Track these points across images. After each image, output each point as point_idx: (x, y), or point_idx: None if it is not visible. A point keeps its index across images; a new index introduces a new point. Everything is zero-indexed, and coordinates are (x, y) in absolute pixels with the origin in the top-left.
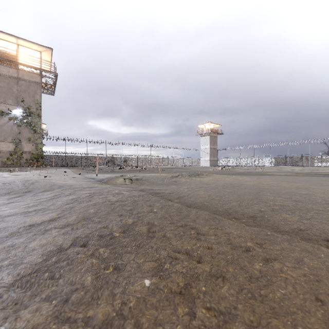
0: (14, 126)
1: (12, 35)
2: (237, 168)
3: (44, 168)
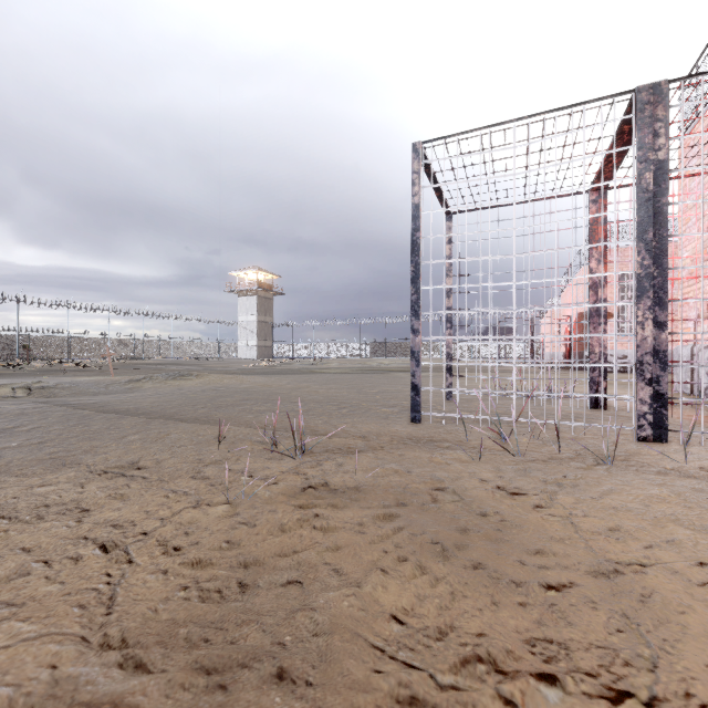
0: None
1: None
2: (298, 362)
3: None
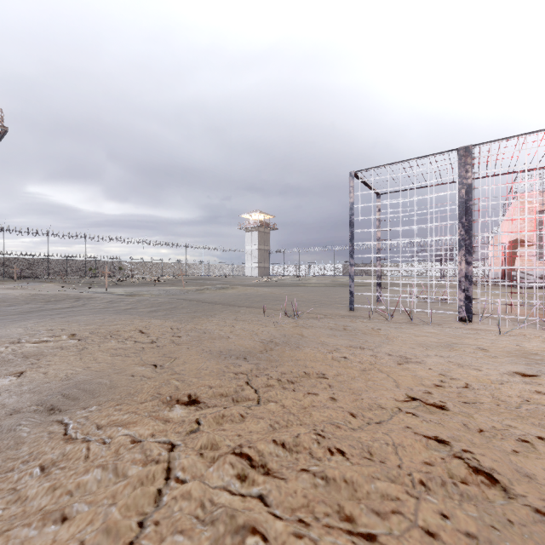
0: None
1: None
2: (288, 279)
3: (1, 282)
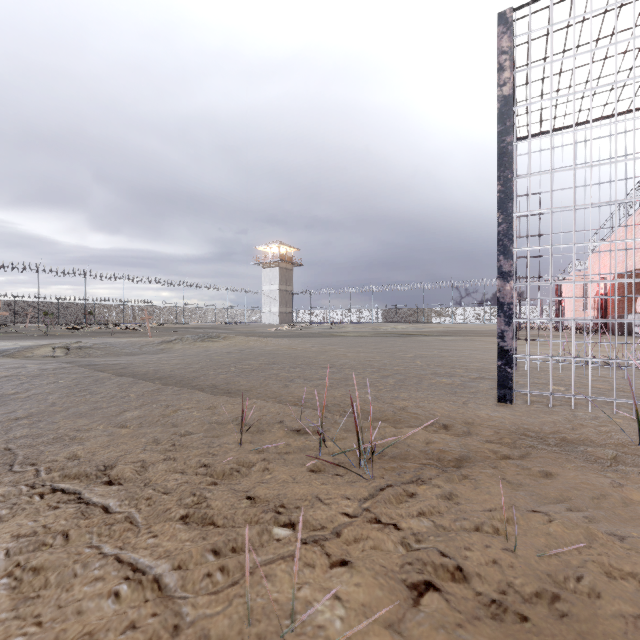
0: None
1: None
2: (316, 326)
3: None
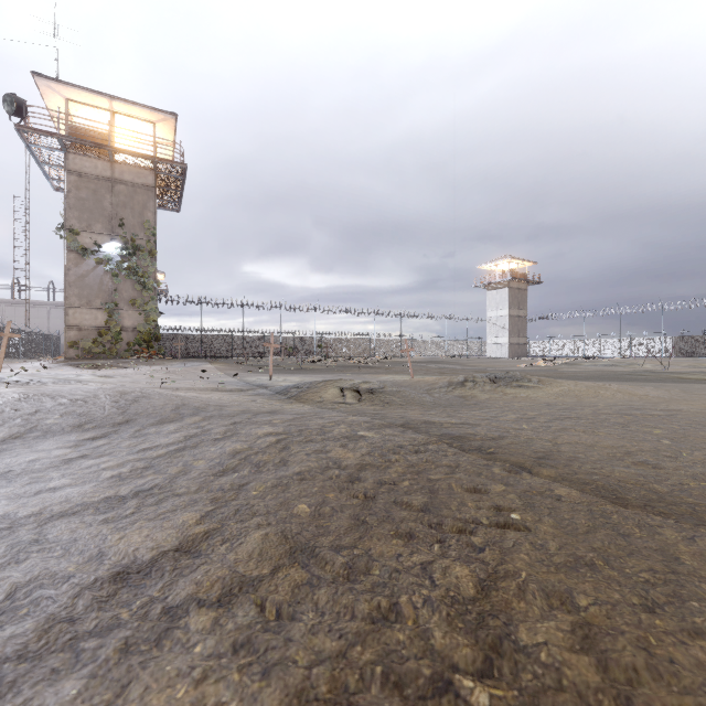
0: (106, 276)
1: (101, 94)
2: (584, 362)
3: (162, 362)
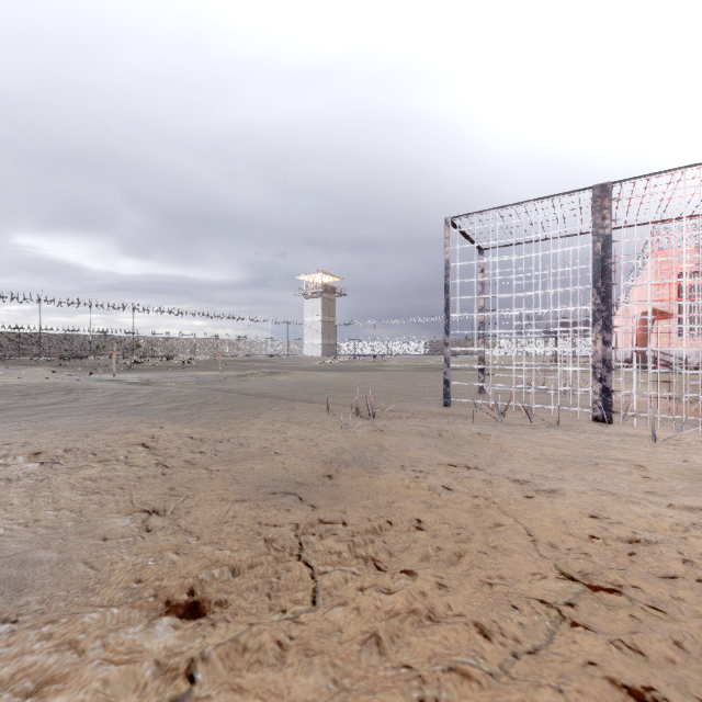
0: None
1: None
2: (360, 360)
3: None
